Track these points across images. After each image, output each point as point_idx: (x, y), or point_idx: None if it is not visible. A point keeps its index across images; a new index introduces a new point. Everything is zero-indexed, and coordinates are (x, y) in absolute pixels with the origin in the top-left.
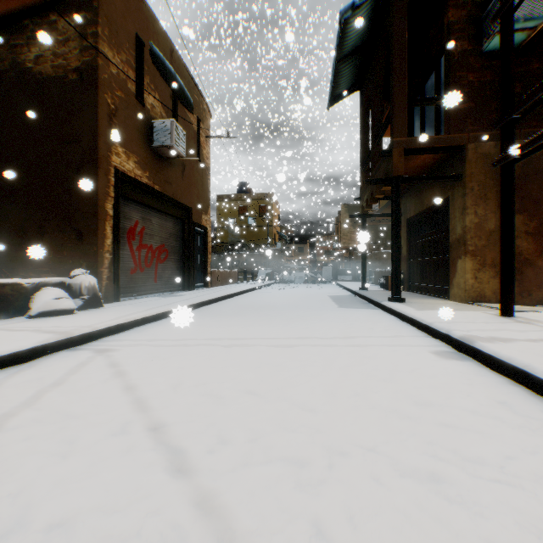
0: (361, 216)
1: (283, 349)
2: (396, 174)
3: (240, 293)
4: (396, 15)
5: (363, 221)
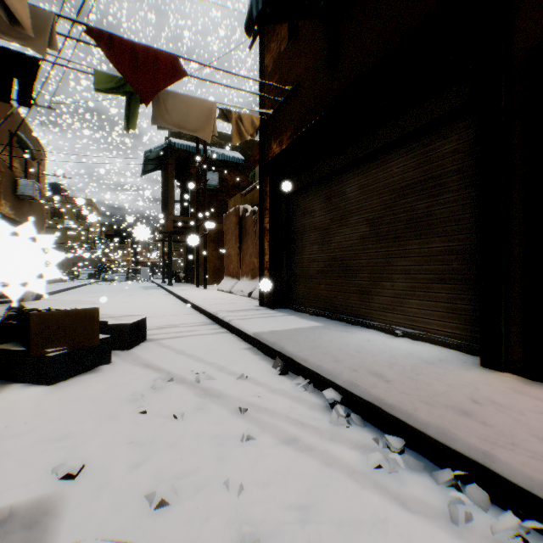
0: (162, 241)
1: (119, 296)
2: (170, 231)
3: (78, 287)
4: (170, 163)
5: (163, 243)
